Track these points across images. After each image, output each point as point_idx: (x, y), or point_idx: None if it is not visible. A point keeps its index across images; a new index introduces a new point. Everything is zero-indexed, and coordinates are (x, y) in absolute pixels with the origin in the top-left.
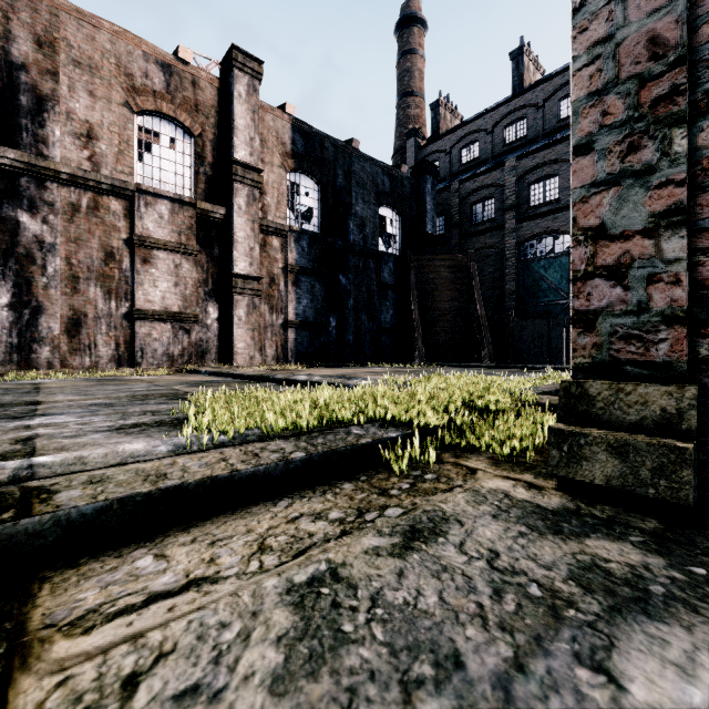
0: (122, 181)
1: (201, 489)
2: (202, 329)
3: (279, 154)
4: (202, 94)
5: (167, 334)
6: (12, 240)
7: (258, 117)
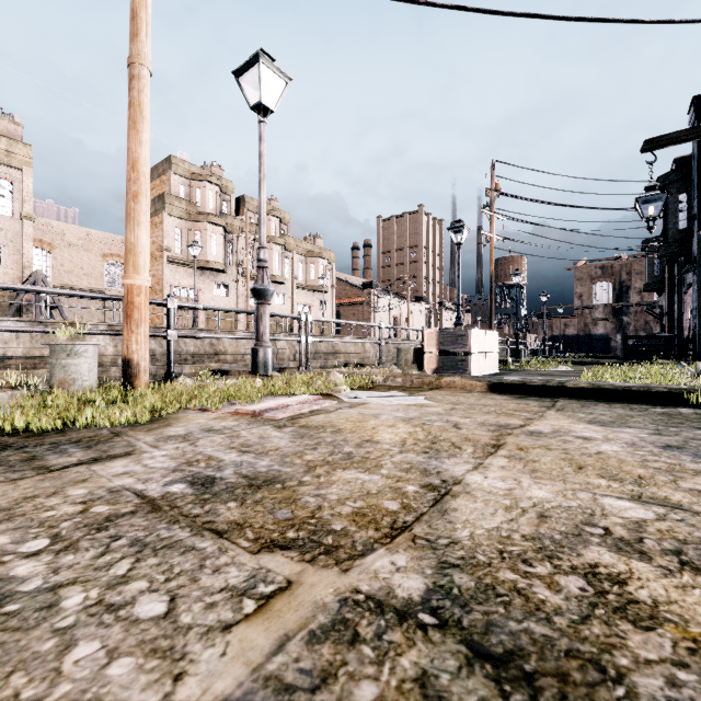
0: (649, 301)
1: None
2: None
3: None
4: None
5: None
6: (621, 324)
7: None
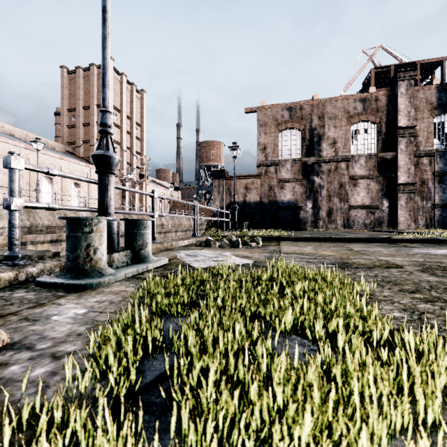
0: (346, 156)
1: (408, 240)
2: (380, 212)
3: (428, 111)
4: (380, 103)
5: (363, 215)
6: (312, 186)
7: (413, 99)
